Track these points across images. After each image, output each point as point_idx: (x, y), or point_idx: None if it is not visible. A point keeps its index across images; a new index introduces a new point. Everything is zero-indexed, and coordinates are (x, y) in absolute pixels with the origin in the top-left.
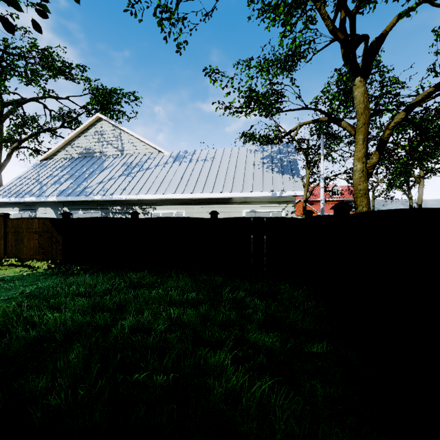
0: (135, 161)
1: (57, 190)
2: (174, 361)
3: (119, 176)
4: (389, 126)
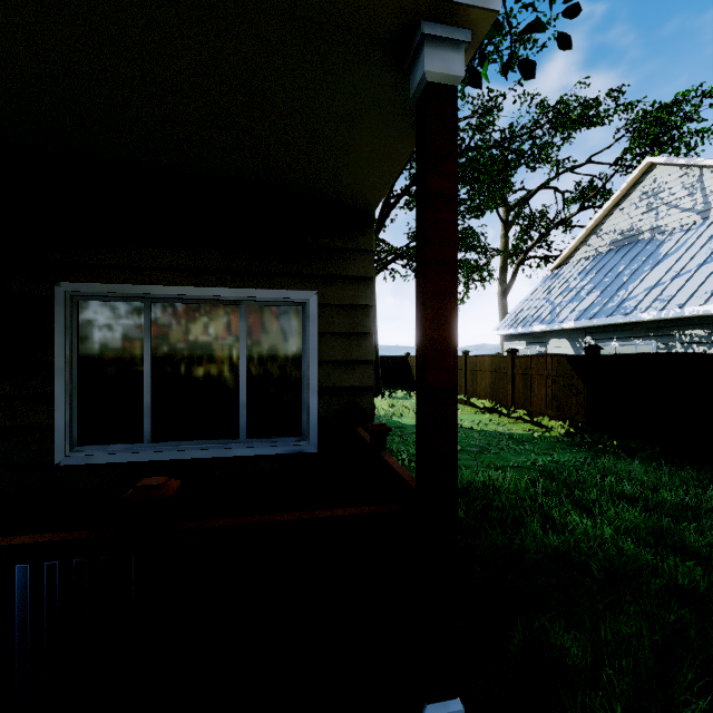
0: None
1: (575, 311)
2: None
3: (699, 265)
4: None
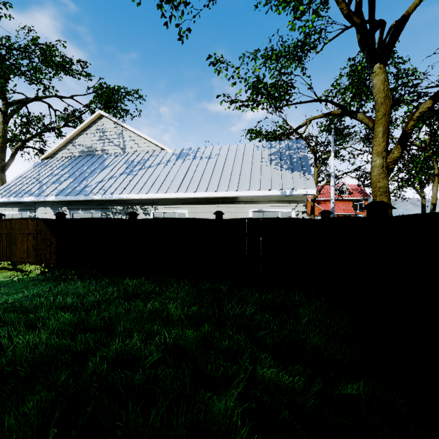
0: (136, 159)
1: (56, 190)
2: (166, 411)
3: (120, 174)
4: (413, 117)
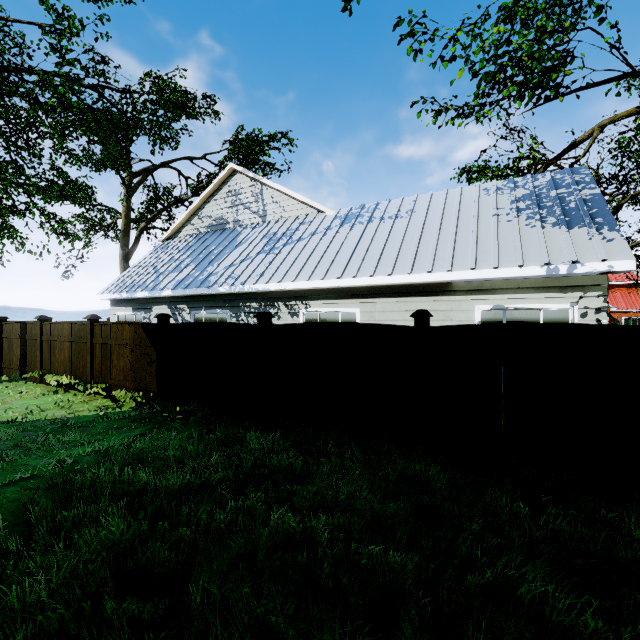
0: (281, 229)
1: (174, 280)
2: None
3: (257, 254)
4: None
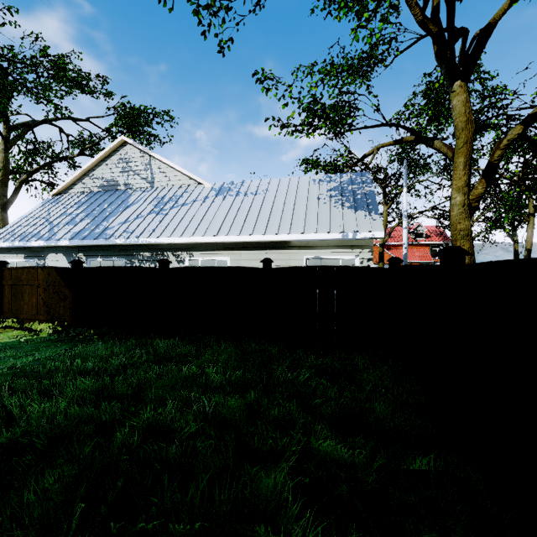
0: (167, 195)
1: (70, 232)
2: (207, 487)
3: (148, 214)
4: (500, 145)
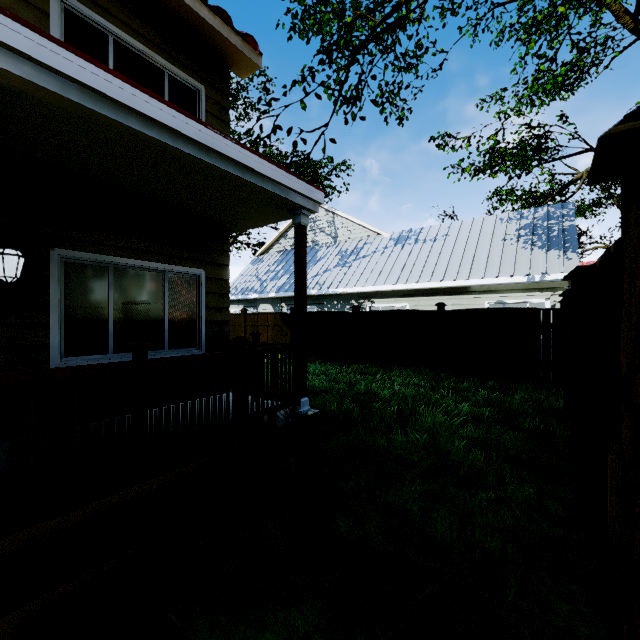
0: (349, 248)
1: (276, 286)
2: (398, 411)
3: (334, 267)
4: None
